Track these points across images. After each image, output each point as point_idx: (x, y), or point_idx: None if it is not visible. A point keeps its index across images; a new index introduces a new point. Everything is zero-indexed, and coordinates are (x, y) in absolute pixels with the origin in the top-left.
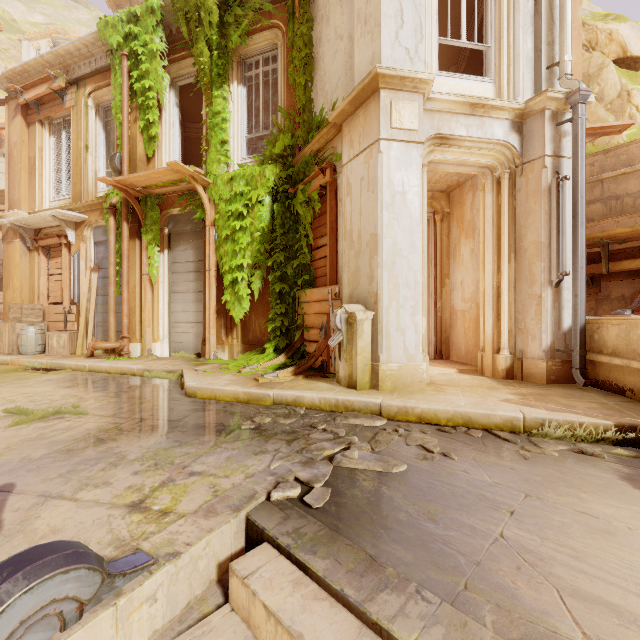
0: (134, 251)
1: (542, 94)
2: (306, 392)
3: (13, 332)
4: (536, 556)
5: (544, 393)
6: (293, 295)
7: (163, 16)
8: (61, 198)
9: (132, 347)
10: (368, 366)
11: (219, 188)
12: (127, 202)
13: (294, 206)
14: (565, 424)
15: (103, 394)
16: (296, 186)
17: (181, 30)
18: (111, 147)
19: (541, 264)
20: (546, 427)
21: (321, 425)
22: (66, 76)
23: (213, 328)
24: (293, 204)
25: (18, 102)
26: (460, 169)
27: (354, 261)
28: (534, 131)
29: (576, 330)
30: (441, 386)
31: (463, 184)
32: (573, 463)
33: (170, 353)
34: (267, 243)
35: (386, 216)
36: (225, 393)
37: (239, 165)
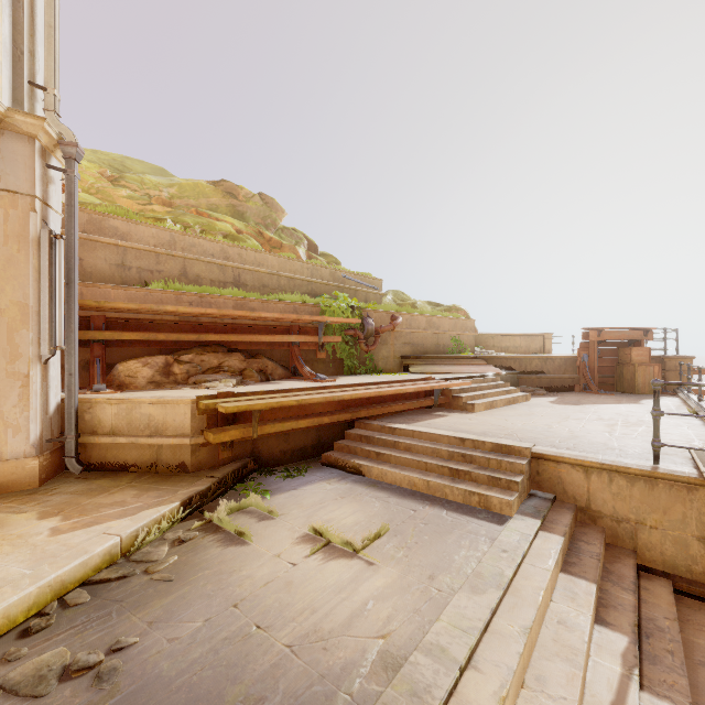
0: None
1: (38, 119)
2: None
3: None
4: (313, 633)
5: (67, 500)
6: None
7: None
8: None
9: None
10: None
11: None
12: None
13: None
14: (153, 524)
15: None
16: None
17: None
18: None
19: (30, 334)
20: (140, 537)
21: None
22: None
23: None
24: None
25: None
26: None
27: None
28: (19, 155)
29: (72, 413)
30: None
31: None
32: (196, 555)
33: None
34: None
35: None
36: None
37: None
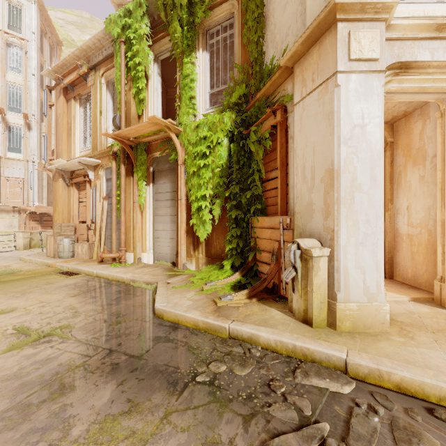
0: (129, 185)
1: None
2: (261, 330)
3: (55, 242)
4: None
5: None
6: (247, 220)
7: (148, 7)
8: (86, 149)
9: (128, 256)
10: (324, 303)
11: (188, 134)
12: (124, 150)
13: (247, 145)
14: None
15: (94, 307)
16: (249, 128)
17: (160, 15)
18: (116, 111)
19: None
20: None
21: (280, 388)
22: (88, 64)
23: (183, 245)
24: (247, 143)
25: (60, 86)
26: (417, 97)
27: (307, 195)
28: None
29: None
30: (404, 326)
31: (410, 114)
32: None
33: (154, 261)
34: (225, 177)
35: (344, 151)
36: (186, 319)
37: (203, 115)
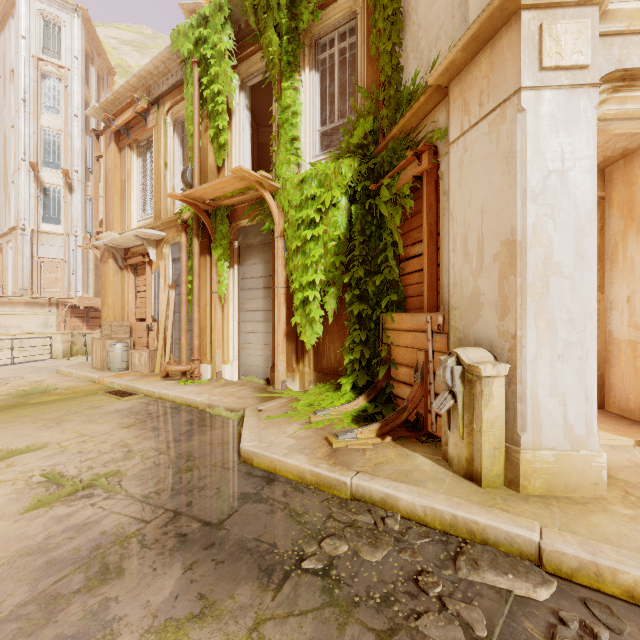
0: (205, 268)
1: None
2: (401, 489)
3: (104, 349)
4: None
5: None
6: (375, 319)
7: (231, 11)
8: (146, 217)
9: (203, 369)
10: (500, 449)
11: (288, 193)
12: (197, 217)
13: (377, 206)
14: None
15: (154, 445)
16: (379, 181)
17: (249, 21)
18: (187, 162)
19: None
20: None
21: (435, 587)
22: (148, 97)
23: (282, 354)
24: (375, 204)
25: (111, 130)
26: None
27: (470, 281)
28: None
29: None
30: (631, 489)
31: (632, 152)
32: None
33: (240, 376)
34: (343, 254)
35: (532, 211)
36: (287, 467)
37: (311, 164)
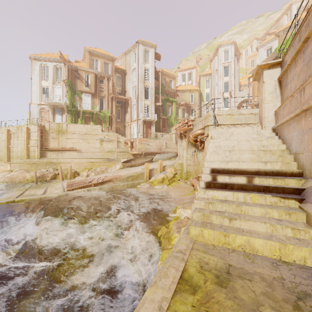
0: None
1: None
2: None
3: None
4: None
5: None
6: None
7: (291, 38)
8: None
9: None
10: None
11: None
12: None
13: None
14: None
15: None
16: None
17: None
18: None
19: None
20: None
21: None
22: None
23: None
24: None
25: None
26: None
27: None
28: None
29: None
30: None
31: None
32: None
33: None
34: None
35: None
36: None
37: None
